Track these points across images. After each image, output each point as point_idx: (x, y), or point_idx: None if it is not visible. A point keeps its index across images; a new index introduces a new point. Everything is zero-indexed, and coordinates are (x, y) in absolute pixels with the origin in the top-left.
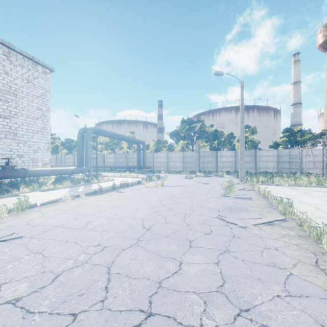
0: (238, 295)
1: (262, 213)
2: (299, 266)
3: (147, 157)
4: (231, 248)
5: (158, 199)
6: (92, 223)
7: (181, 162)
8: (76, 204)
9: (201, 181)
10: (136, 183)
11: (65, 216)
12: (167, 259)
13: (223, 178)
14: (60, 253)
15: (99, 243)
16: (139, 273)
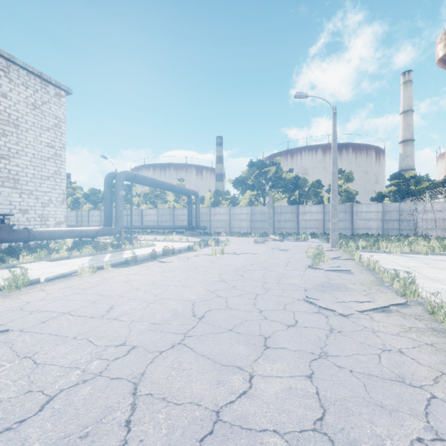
0: (352, 438)
1: (370, 294)
2: (443, 382)
3: (201, 214)
4: (330, 349)
5: (216, 272)
6: (117, 308)
7: (248, 221)
8: (98, 279)
9: (277, 246)
10: (185, 249)
11: (79, 297)
12: (229, 369)
13: (307, 243)
14: (61, 357)
15: (124, 342)
16: (184, 394)
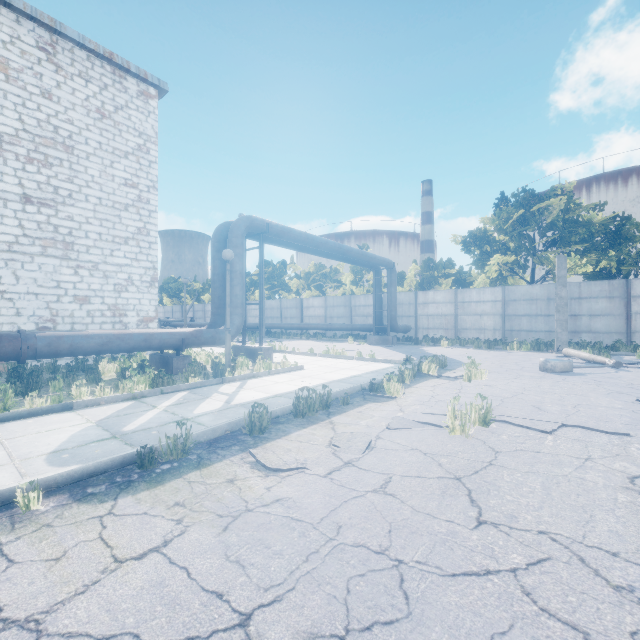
0: None
1: None
2: None
3: (399, 304)
4: None
5: None
6: None
7: (496, 316)
8: None
9: (638, 390)
10: (363, 387)
11: None
12: None
13: None
14: None
15: None
16: None
